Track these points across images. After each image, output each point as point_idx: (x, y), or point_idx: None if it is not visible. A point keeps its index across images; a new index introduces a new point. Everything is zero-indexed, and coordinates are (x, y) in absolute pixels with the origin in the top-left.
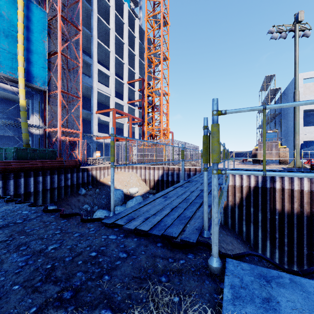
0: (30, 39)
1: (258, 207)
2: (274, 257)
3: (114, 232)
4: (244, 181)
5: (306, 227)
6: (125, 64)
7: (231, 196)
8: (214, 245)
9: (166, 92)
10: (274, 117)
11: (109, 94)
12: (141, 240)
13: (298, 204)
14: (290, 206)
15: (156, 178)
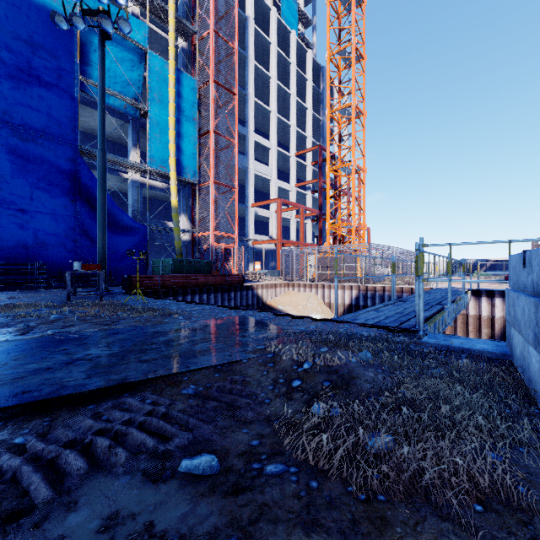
0: (180, 120)
1: None
2: None
3: (345, 325)
4: (497, 310)
5: None
6: (292, 125)
7: (474, 333)
8: (421, 323)
9: (360, 168)
10: None
11: (269, 176)
12: (368, 328)
13: None
14: None
15: (347, 302)
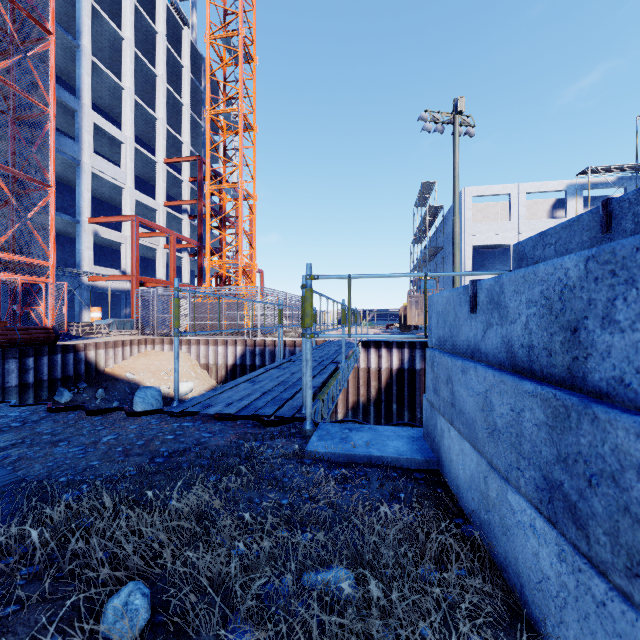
0: None
1: (403, 402)
2: None
3: (187, 420)
4: (383, 361)
5: None
6: (160, 120)
7: (364, 387)
8: (308, 409)
9: (249, 193)
10: (435, 254)
11: (121, 182)
12: (226, 424)
13: None
14: None
15: (231, 361)
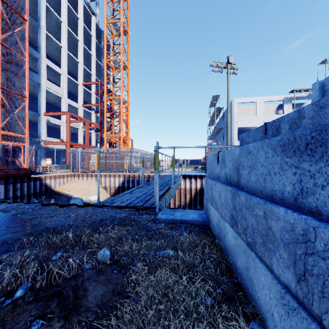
0: None
1: (202, 204)
2: None
3: (105, 208)
4: (192, 185)
5: None
6: (80, 63)
7: (183, 197)
8: (157, 202)
9: (126, 101)
10: (219, 131)
11: (60, 94)
12: (122, 210)
13: None
14: None
15: (117, 185)
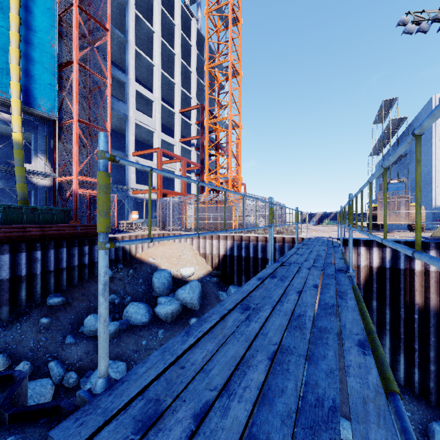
0: (30, 40)
1: (385, 299)
2: (411, 381)
3: None
4: (362, 259)
5: None
6: (177, 84)
7: None
8: None
9: (236, 123)
10: (396, 162)
11: (152, 128)
12: None
13: None
14: (438, 299)
15: (222, 252)
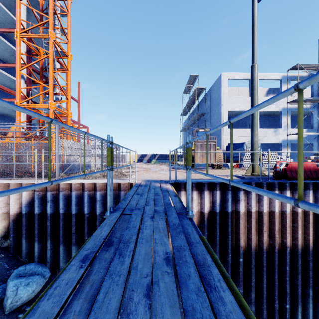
0: None
1: (215, 247)
2: None
3: None
4: (194, 204)
5: (278, 269)
6: None
7: None
8: None
9: (62, 49)
10: (198, 119)
11: None
12: None
13: (267, 234)
14: (257, 238)
15: (15, 210)
